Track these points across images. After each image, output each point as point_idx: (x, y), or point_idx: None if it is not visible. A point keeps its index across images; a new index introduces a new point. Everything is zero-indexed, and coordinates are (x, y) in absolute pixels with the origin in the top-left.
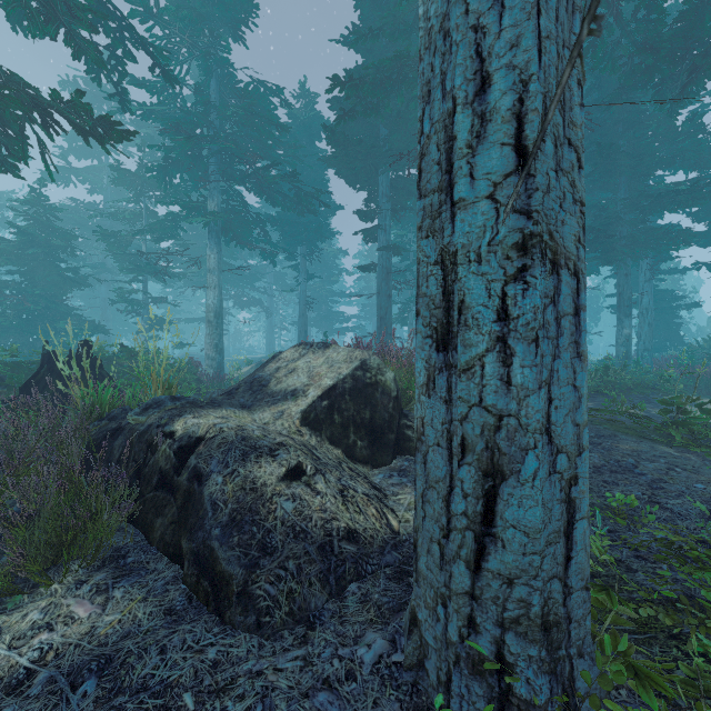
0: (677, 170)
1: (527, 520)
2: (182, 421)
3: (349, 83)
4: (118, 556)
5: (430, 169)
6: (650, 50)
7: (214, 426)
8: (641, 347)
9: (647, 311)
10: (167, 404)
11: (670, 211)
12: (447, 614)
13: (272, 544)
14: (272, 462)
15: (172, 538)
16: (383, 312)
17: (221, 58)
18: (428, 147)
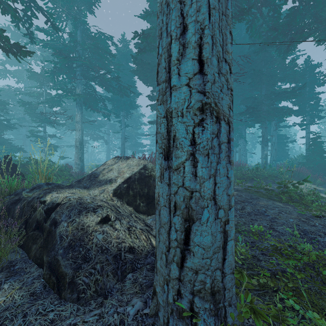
0: (286, 83)
1: (204, 242)
2: (50, 195)
3: (142, 36)
4: (11, 265)
5: (162, 71)
6: (274, 29)
7: (66, 197)
8: (272, 159)
9: (274, 143)
10: (43, 187)
11: (283, 100)
12: (168, 289)
13: (89, 256)
14: (94, 215)
15: (40, 255)
16: None
17: (82, 20)
18: (161, 60)
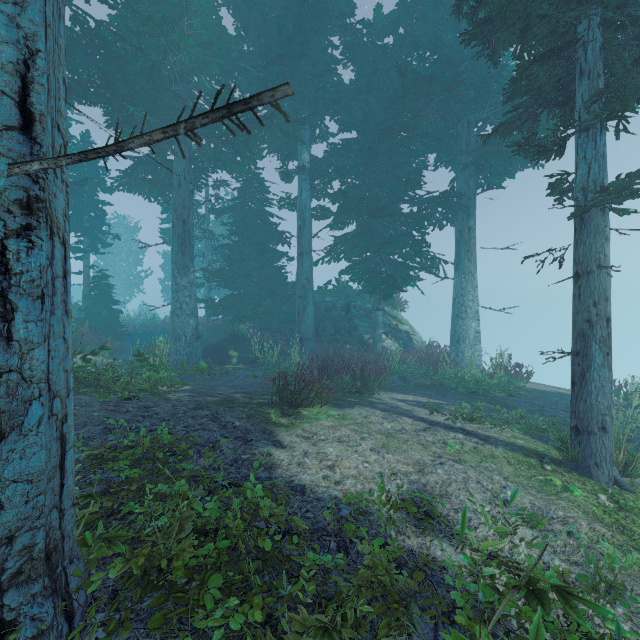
0: None
1: (31, 468)
2: None
3: None
4: None
5: None
6: None
7: None
8: None
9: None
10: None
11: None
12: None
13: None
14: None
15: None
16: None
17: None
18: None
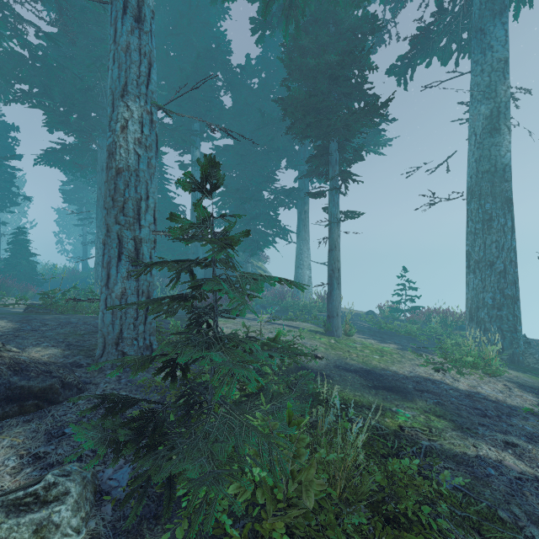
0: None
1: None
2: None
3: None
4: None
5: (129, 209)
6: None
7: None
8: None
9: None
10: None
11: None
12: (138, 341)
13: (47, 370)
14: None
15: None
16: None
17: None
18: (128, 202)
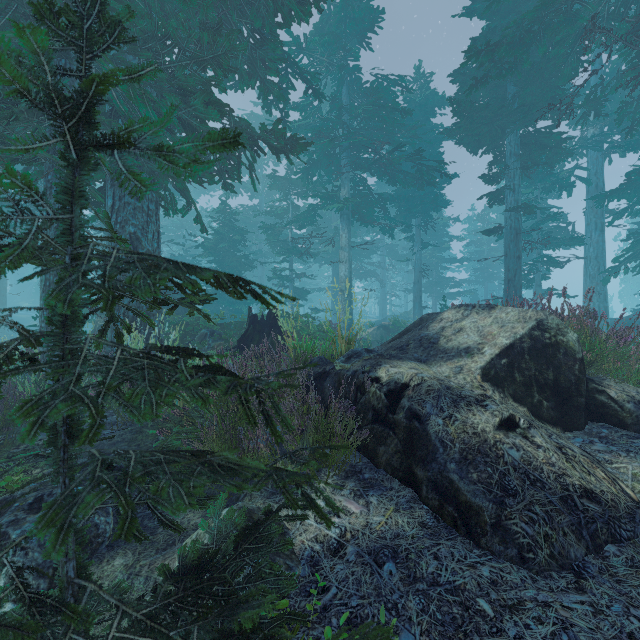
0: None
1: None
2: (384, 369)
3: (484, 50)
4: (354, 471)
5: None
6: None
7: (416, 375)
8: None
9: None
10: (364, 355)
11: None
12: None
13: (511, 487)
14: (484, 411)
15: (400, 464)
16: (511, 274)
17: (352, 67)
18: None
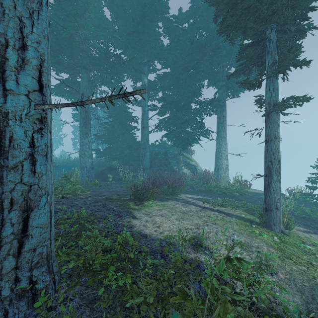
0: None
1: (42, 222)
2: None
3: None
4: None
5: None
6: None
7: None
8: None
9: None
10: None
11: None
12: (0, 288)
13: None
14: None
15: None
16: None
17: None
18: None
